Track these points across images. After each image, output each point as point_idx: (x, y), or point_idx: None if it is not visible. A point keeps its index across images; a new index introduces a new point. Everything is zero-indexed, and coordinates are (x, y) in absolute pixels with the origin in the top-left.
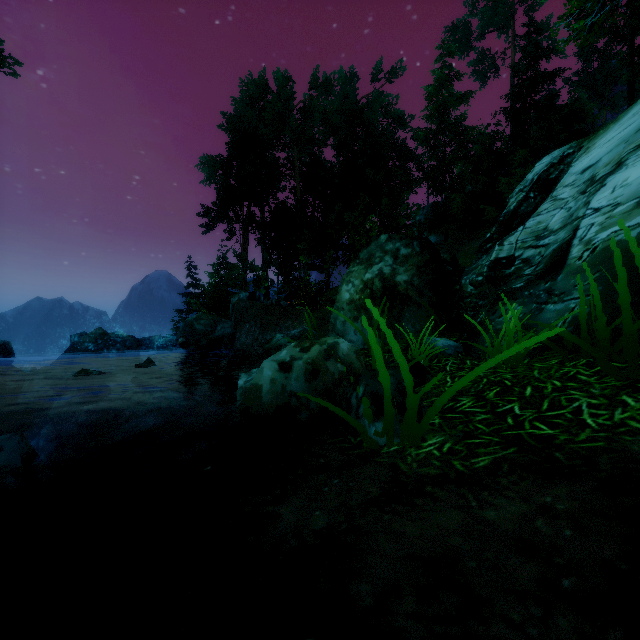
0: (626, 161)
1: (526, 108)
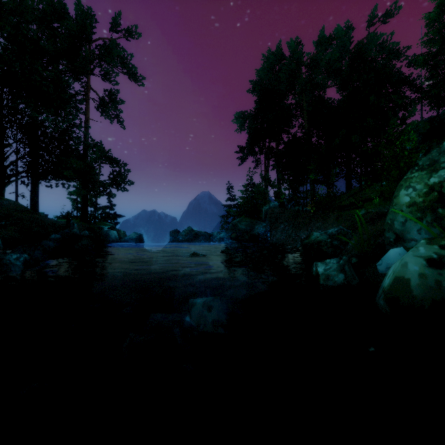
0: None
1: None
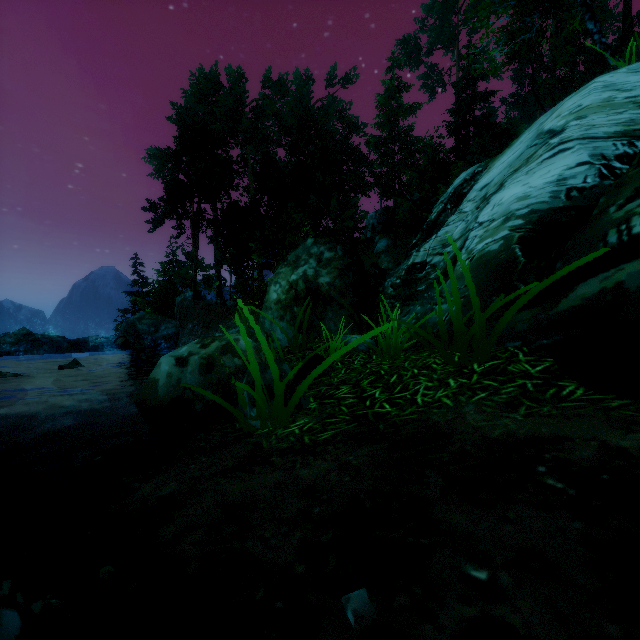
0: (505, 183)
1: (466, 124)
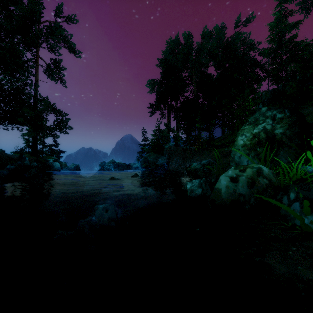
0: None
1: None
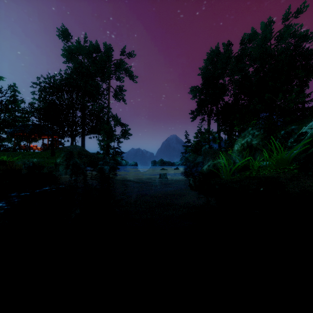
0: None
1: None
